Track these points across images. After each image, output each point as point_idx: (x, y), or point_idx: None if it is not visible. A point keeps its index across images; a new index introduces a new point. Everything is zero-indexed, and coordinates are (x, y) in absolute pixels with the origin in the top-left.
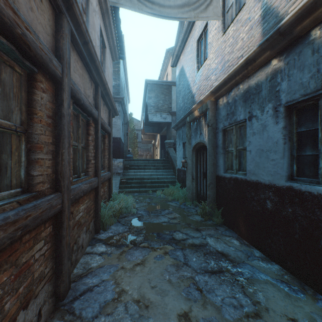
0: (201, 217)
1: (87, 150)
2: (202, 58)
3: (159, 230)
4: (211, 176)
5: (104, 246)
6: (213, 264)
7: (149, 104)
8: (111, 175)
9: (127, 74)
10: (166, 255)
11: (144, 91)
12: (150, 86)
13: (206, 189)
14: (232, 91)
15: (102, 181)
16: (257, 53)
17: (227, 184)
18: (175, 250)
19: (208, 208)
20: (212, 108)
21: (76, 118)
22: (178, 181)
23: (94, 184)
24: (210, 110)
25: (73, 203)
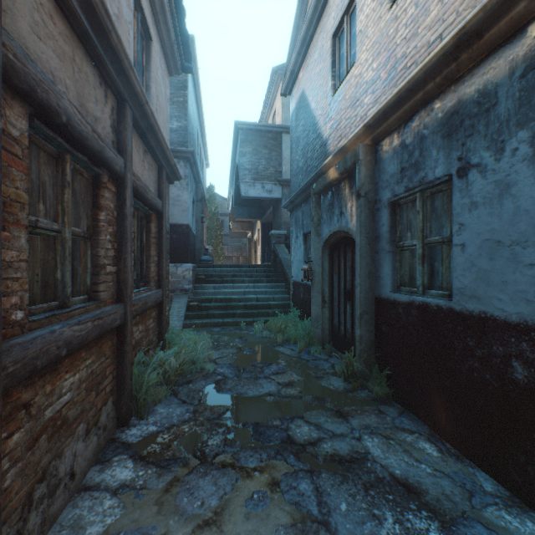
0: (344, 381)
1: (94, 242)
2: (342, 68)
3: (259, 417)
4: (365, 298)
5: (132, 464)
6: (392, 525)
7: (241, 166)
8: (164, 296)
9: (202, 113)
10: (274, 493)
11: (233, 144)
12: (244, 134)
13: (352, 323)
14: (415, 119)
15: (138, 310)
16: (492, 10)
17: (402, 317)
18: (296, 475)
19: (358, 364)
20: (366, 160)
21: (56, 164)
22: (295, 305)
23: (113, 321)
24: (363, 164)
25: (30, 377)
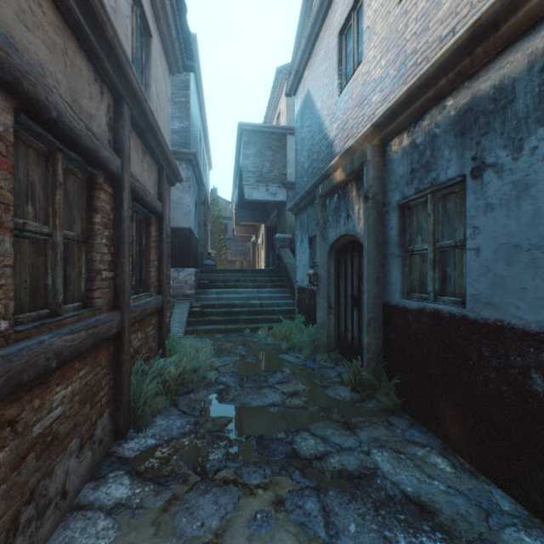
0: (351, 391)
1: (89, 246)
2: (348, 66)
3: (263, 429)
4: (373, 304)
5: (128, 481)
6: None
7: (245, 168)
8: (164, 302)
9: (205, 114)
10: (279, 512)
11: (237, 146)
12: (248, 135)
13: (359, 330)
14: (426, 118)
15: (136, 317)
16: None
17: (412, 324)
18: (302, 493)
19: (366, 373)
20: (374, 161)
21: (47, 163)
22: (300, 311)
23: (109, 329)
24: (371, 165)
25: (16, 392)
